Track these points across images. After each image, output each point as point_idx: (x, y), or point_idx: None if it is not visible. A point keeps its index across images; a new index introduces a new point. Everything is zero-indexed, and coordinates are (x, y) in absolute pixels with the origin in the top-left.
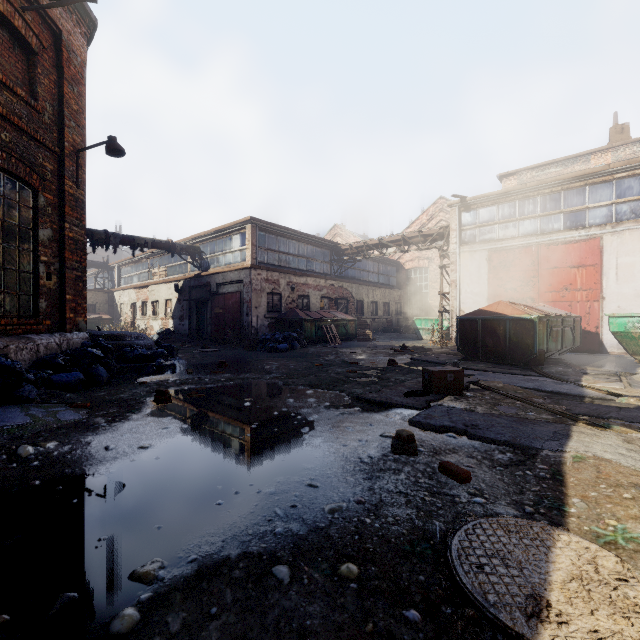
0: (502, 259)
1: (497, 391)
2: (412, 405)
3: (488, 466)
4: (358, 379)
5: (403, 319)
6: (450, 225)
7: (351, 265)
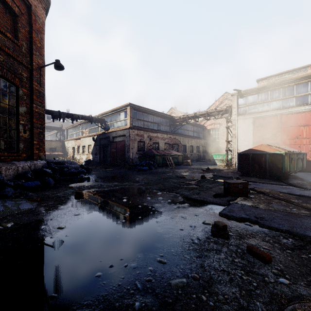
0: (261, 122)
1: (267, 194)
2: (219, 203)
3: (279, 249)
4: (185, 186)
5: (206, 154)
6: (232, 105)
7: (180, 127)
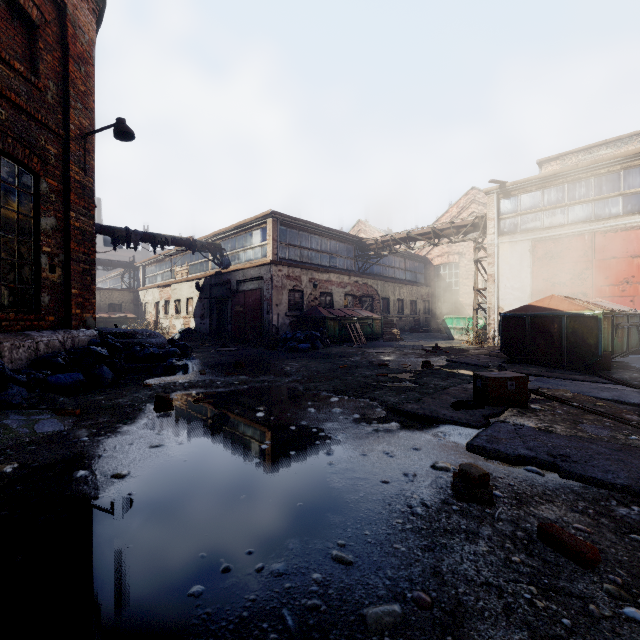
0: (548, 250)
1: (569, 403)
2: (467, 422)
3: (613, 531)
4: (390, 384)
5: (431, 318)
6: (487, 214)
7: (376, 261)
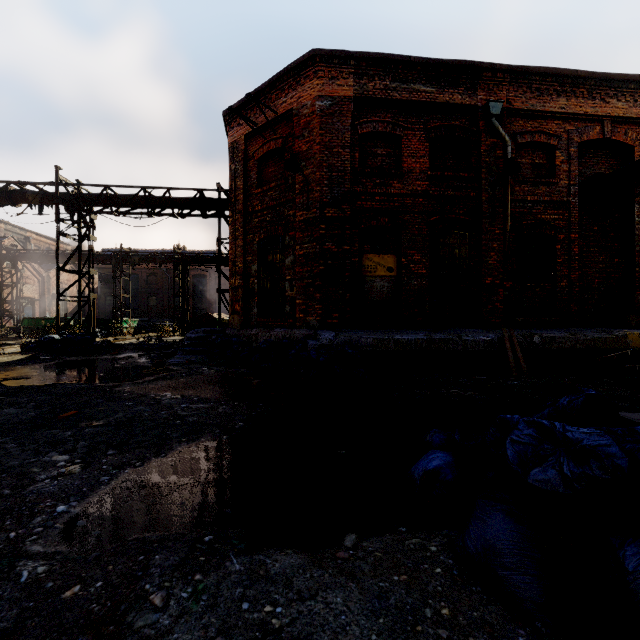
0: None
1: None
2: None
3: None
4: None
5: None
6: None
7: None
